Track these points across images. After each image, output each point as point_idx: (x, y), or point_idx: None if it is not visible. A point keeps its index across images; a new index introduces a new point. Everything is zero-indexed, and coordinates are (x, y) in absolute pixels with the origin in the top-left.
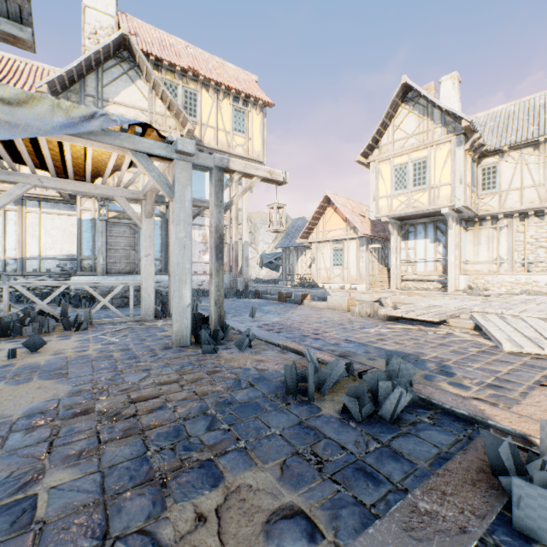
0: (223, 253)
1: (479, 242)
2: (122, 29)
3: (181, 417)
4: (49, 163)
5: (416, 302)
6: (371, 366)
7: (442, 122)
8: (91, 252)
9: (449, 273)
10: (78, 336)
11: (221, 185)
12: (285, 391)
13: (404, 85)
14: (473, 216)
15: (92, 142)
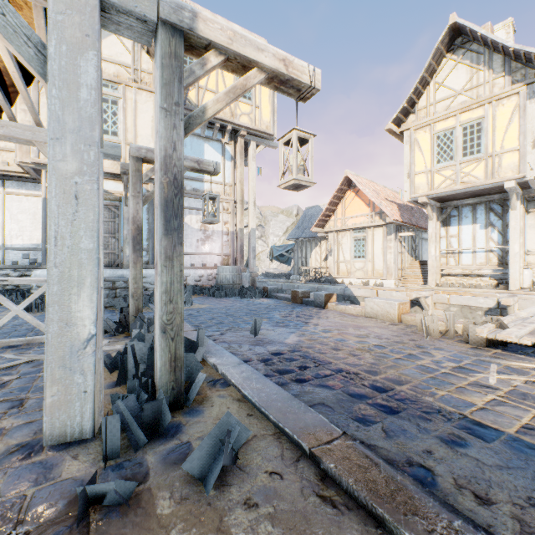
0: (182, 218)
1: None
2: None
3: None
4: None
5: (468, 302)
6: None
7: (505, 70)
8: None
9: (511, 265)
10: None
11: (178, 68)
12: None
13: (453, 26)
14: None
15: None
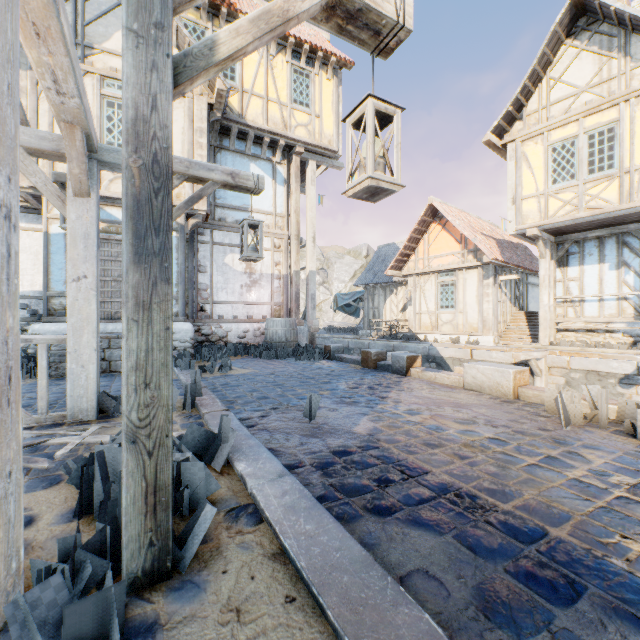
0: (169, 233)
1: None
2: None
3: None
4: None
5: (595, 367)
6: None
7: None
8: (64, 285)
9: None
10: None
11: None
12: None
13: (575, 1)
14: None
15: None
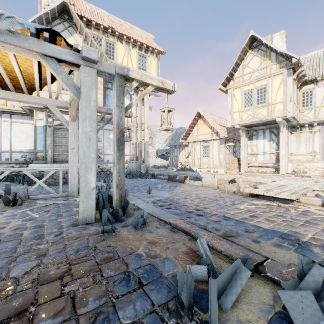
0: (123, 145)
1: (300, 141)
2: None
3: None
4: None
5: (259, 180)
6: (263, 255)
7: (277, 61)
8: (43, 147)
9: (281, 161)
10: (10, 211)
11: (122, 90)
12: (178, 299)
13: (251, 37)
14: (296, 124)
15: (1, 43)
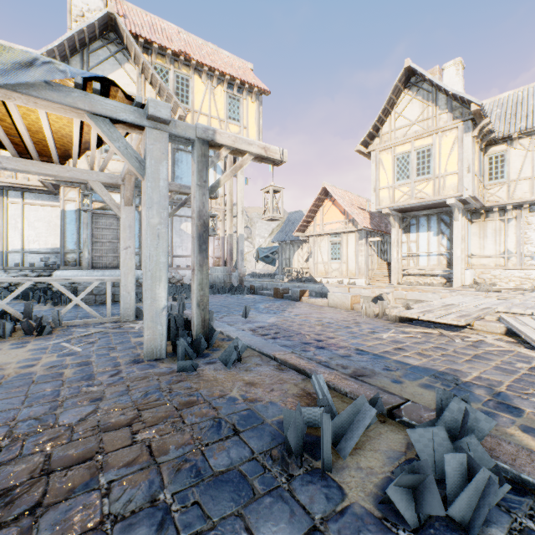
0: (208, 244)
1: (486, 235)
2: (108, 7)
3: (111, 512)
4: (3, 138)
5: (420, 298)
6: (402, 397)
7: (448, 107)
8: (75, 245)
9: (454, 267)
10: (36, 343)
11: (205, 162)
12: (284, 447)
13: (407, 68)
14: (480, 208)
15: (34, 99)
